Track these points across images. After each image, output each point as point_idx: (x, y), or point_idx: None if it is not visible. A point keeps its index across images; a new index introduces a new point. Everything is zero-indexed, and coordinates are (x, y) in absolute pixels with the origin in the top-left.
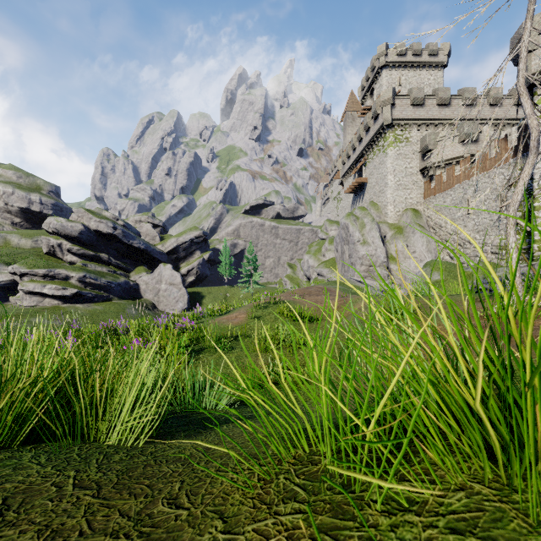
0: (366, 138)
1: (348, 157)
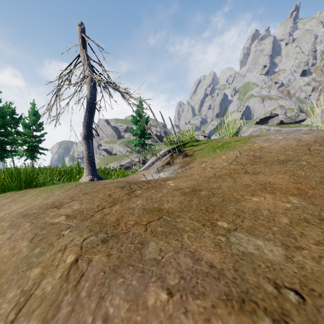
0: None
1: None
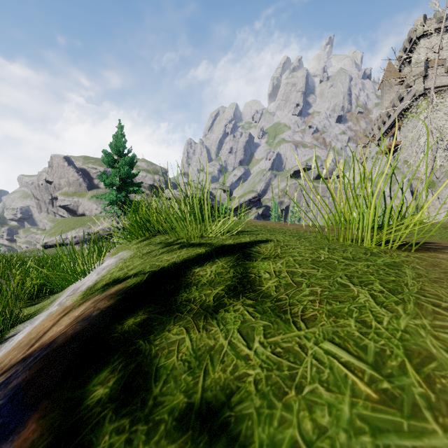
0: (400, 106)
1: (383, 123)
